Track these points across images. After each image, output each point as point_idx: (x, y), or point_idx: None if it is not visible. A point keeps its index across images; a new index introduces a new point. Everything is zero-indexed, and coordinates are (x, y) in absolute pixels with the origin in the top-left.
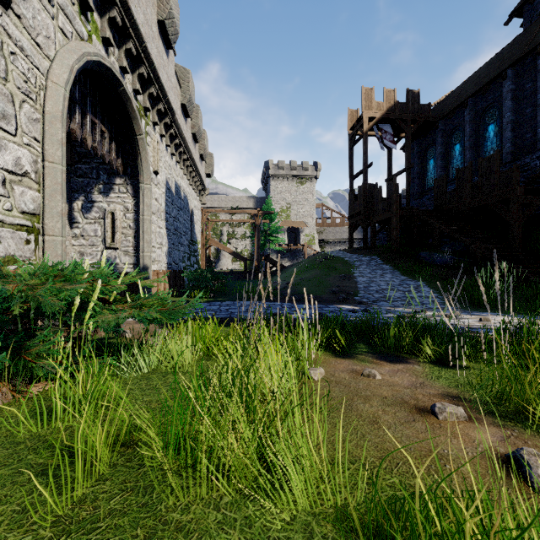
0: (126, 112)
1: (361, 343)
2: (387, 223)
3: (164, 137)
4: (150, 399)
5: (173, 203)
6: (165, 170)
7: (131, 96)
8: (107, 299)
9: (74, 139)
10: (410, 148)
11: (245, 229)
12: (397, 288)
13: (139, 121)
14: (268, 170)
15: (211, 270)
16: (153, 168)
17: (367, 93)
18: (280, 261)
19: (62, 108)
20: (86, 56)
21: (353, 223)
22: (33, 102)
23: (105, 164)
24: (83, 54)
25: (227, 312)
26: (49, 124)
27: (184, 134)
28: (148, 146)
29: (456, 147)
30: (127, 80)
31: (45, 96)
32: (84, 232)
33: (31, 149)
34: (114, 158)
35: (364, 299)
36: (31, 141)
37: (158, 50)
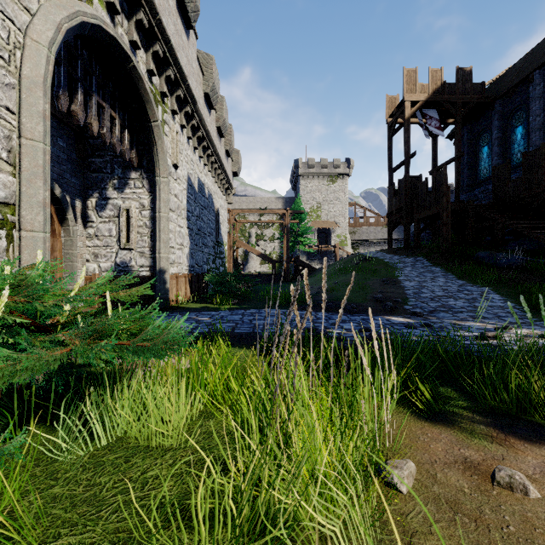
0: (138, 95)
1: (449, 388)
2: (434, 219)
3: (186, 129)
4: (69, 542)
5: (196, 201)
6: (187, 165)
7: (143, 75)
8: (40, 324)
9: (76, 123)
10: (460, 134)
11: (274, 230)
12: (457, 295)
13: (153, 105)
14: (298, 169)
15: (236, 273)
16: (171, 161)
17: (409, 74)
18: (310, 263)
19: (44, 72)
20: (81, 15)
21: (393, 220)
22: (4, 62)
23: (119, 156)
24: (76, 12)
25: (250, 325)
26: (27, 91)
27: (207, 127)
28: (166, 136)
29: (518, 129)
30: (140, 59)
31: (22, 57)
32: (98, 232)
33: (1, 121)
34: (127, 148)
35: (417, 309)
36: (1, 111)
37: (176, 27)
